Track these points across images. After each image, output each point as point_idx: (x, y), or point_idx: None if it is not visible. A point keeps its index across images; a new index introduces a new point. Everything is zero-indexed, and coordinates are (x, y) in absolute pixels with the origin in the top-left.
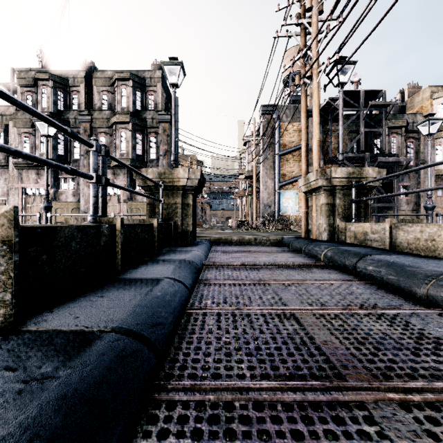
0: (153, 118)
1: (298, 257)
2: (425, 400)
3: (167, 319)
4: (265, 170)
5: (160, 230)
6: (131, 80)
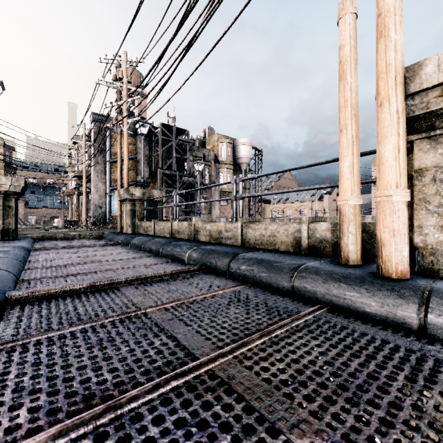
0: None
1: (107, 243)
2: (108, 261)
3: (22, 258)
4: (96, 174)
5: None
6: None
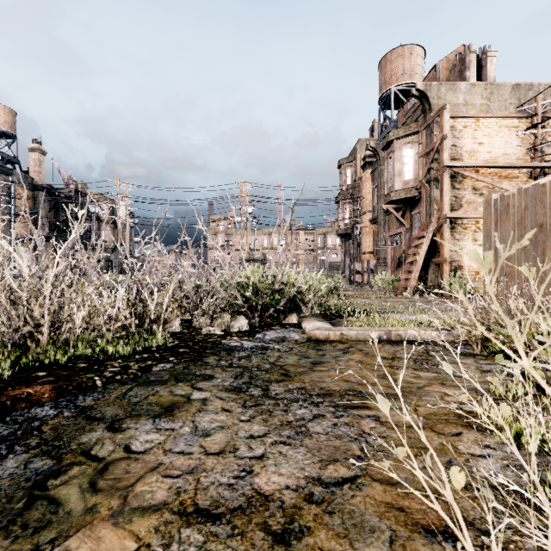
0: None
1: None
2: None
3: None
4: (3, 226)
5: None
6: None
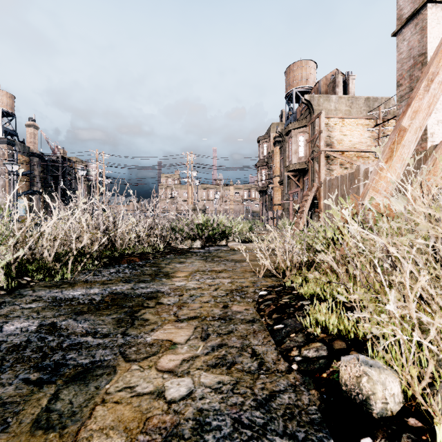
0: None
1: None
2: None
3: None
4: (9, 184)
5: None
6: None
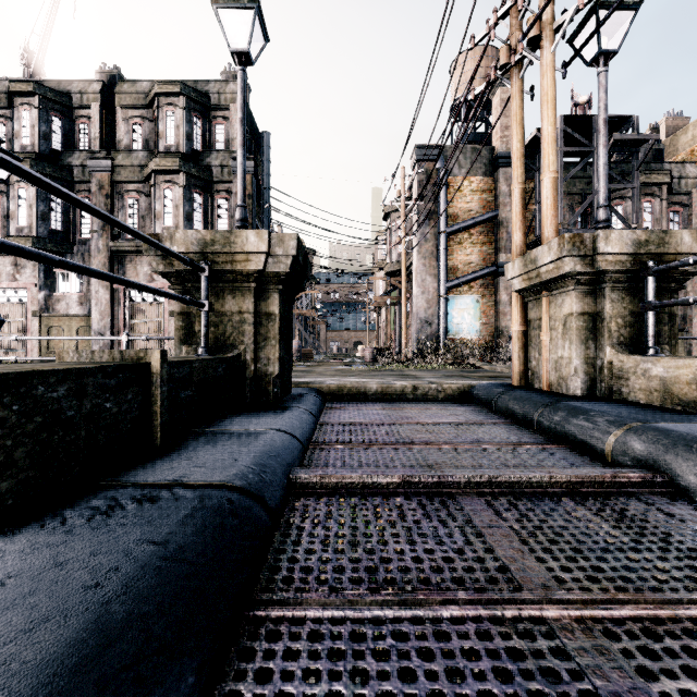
0: (223, 165)
1: (536, 444)
2: None
3: None
4: (422, 260)
5: (181, 378)
6: (184, 97)
